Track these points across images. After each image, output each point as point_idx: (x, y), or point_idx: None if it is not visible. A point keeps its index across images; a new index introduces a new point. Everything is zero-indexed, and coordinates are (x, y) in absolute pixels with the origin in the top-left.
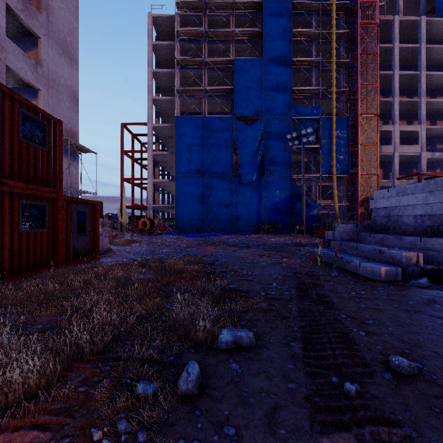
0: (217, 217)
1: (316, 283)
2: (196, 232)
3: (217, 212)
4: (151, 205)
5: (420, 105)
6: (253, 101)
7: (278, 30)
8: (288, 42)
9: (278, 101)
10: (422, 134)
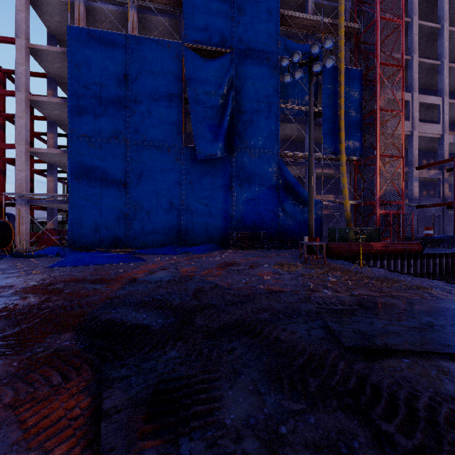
0: (151, 219)
1: None
2: (111, 247)
3: (153, 211)
4: (24, 197)
5: (442, 70)
6: (217, 21)
7: None
8: None
9: (258, 27)
10: (445, 109)
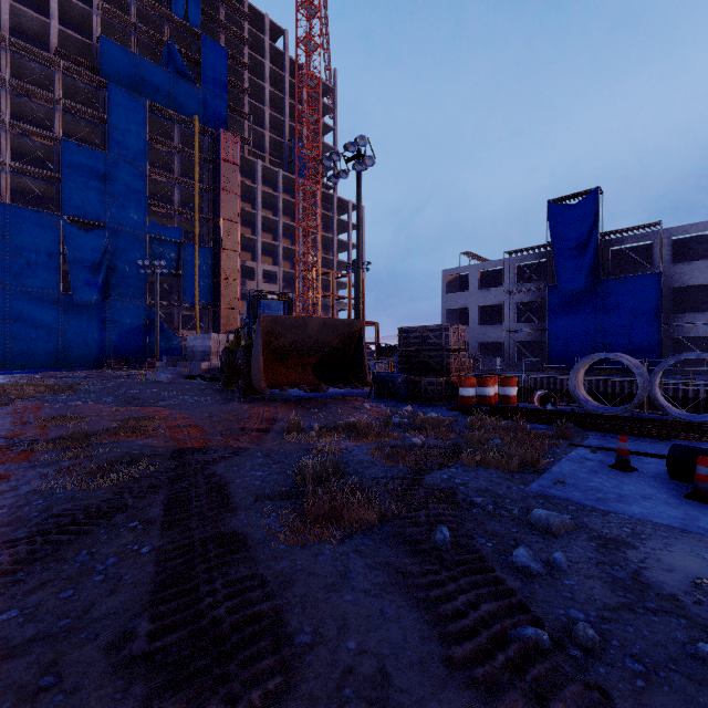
0: (31, 348)
1: (133, 383)
2: None
3: (32, 342)
4: None
5: (279, 249)
6: (94, 202)
7: (130, 127)
8: (143, 146)
9: (130, 211)
10: (280, 276)
